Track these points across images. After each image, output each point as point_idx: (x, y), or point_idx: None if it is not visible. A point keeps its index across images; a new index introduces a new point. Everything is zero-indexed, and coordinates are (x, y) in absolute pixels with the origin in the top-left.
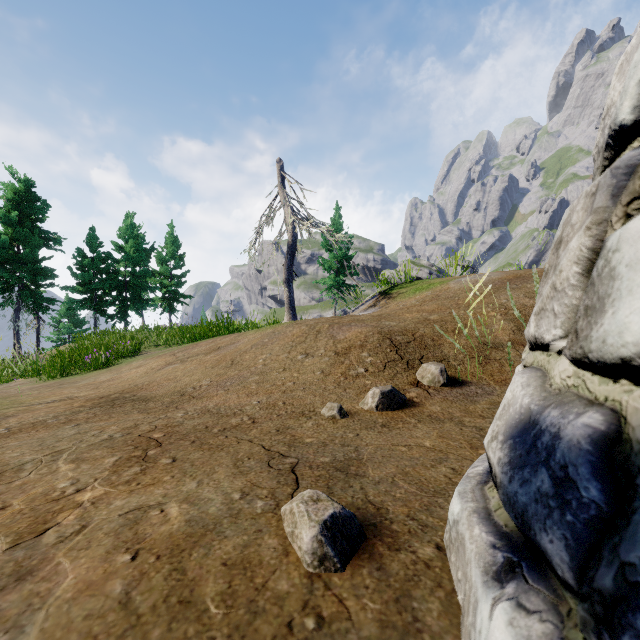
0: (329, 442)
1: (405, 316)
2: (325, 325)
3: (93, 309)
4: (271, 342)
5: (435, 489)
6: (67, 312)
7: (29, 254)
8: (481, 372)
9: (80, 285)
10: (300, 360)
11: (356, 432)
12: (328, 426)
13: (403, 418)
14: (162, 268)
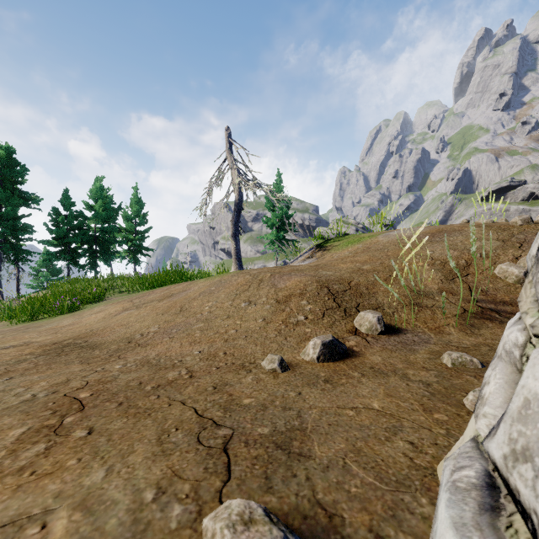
0: (269, 404)
1: (340, 266)
2: (267, 274)
3: (66, 260)
4: (217, 290)
5: (397, 477)
6: (45, 263)
7: (10, 212)
8: (415, 319)
9: (55, 239)
10: (243, 308)
11: (298, 390)
12: (268, 382)
13: (346, 371)
14: (128, 225)
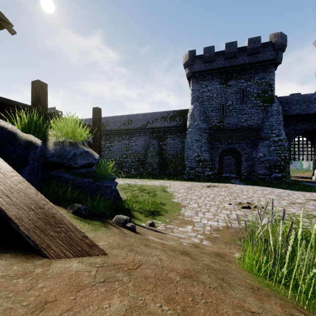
0: None
1: None
2: None
3: None
4: None
5: None
6: None
7: None
8: None
9: None
10: None
11: None
12: None
13: None
14: None
